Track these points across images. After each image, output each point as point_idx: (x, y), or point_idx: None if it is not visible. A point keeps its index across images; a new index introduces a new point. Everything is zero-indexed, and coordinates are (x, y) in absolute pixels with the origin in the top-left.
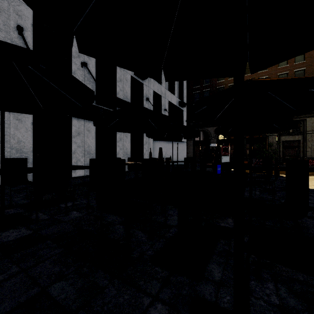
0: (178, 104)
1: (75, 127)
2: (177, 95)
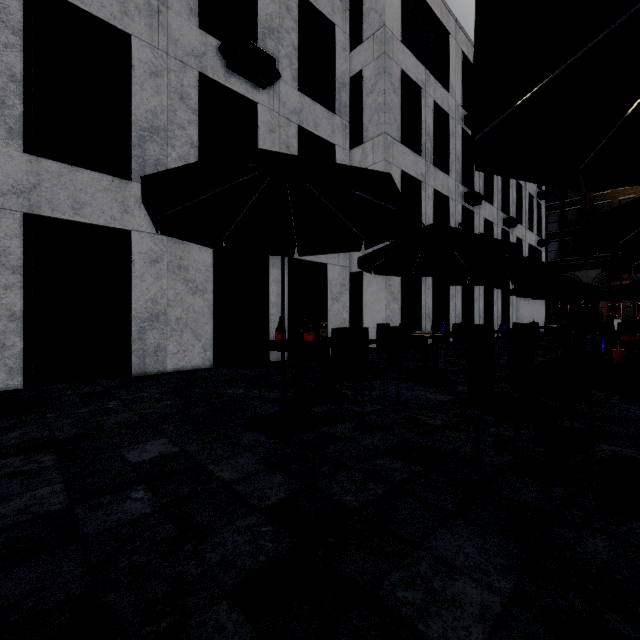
0: (537, 244)
1: (475, 294)
2: (535, 232)
